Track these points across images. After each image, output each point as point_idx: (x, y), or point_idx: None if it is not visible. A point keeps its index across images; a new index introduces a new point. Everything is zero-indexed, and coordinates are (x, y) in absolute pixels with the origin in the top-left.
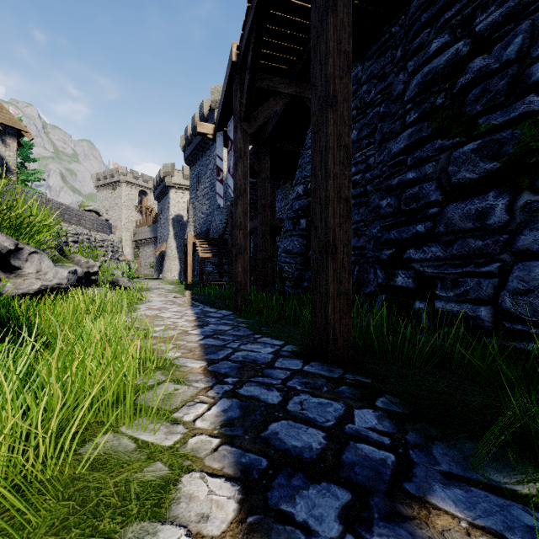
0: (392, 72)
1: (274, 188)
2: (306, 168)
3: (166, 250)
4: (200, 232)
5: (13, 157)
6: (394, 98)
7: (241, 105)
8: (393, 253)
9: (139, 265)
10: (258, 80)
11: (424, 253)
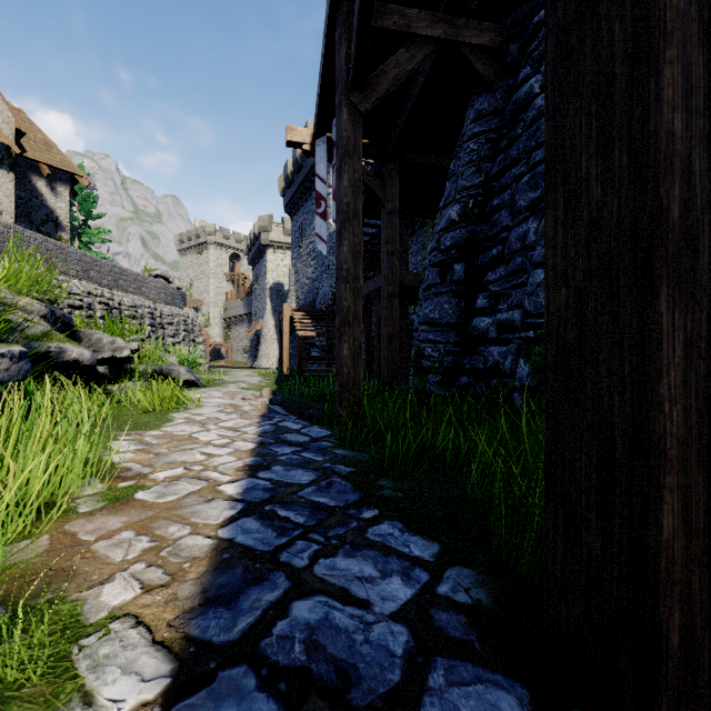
0: None
1: (406, 231)
2: (465, 172)
3: (262, 330)
4: (304, 304)
5: (66, 210)
6: None
7: (348, 62)
8: None
9: (230, 350)
10: (378, 15)
11: None
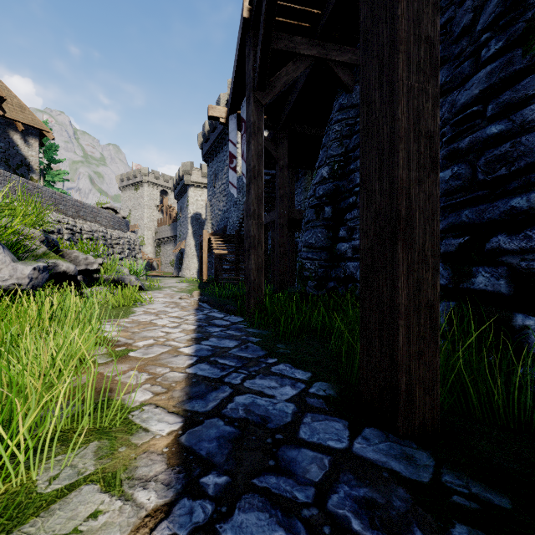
0: (451, 5)
1: (292, 179)
2: (332, 145)
3: (185, 248)
4: (218, 230)
5: (36, 157)
6: (457, 35)
7: (254, 71)
8: (466, 243)
9: (160, 263)
10: (274, 40)
11: (527, 241)
